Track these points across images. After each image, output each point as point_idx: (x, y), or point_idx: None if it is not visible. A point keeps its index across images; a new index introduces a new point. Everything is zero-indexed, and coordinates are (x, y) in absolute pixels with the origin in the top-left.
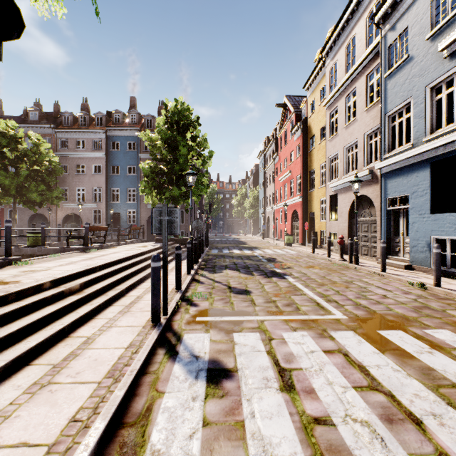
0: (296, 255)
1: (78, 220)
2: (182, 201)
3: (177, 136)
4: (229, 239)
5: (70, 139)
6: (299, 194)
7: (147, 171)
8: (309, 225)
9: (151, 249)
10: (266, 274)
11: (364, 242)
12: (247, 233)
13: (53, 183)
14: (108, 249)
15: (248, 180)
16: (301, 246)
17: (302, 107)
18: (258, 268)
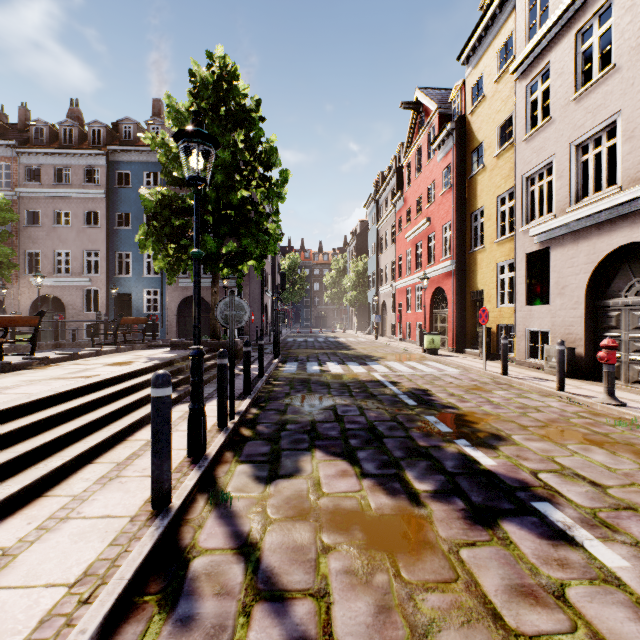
0: (466, 380)
1: (58, 306)
2: (227, 267)
3: (210, 127)
4: (320, 338)
5: (43, 166)
6: (449, 257)
7: (151, 203)
8: (470, 315)
9: (108, 378)
10: (458, 490)
11: (638, 354)
12: (347, 328)
13: (1, 239)
14: (10, 375)
15: (348, 247)
16: (456, 355)
17: (453, 100)
18: (408, 440)
